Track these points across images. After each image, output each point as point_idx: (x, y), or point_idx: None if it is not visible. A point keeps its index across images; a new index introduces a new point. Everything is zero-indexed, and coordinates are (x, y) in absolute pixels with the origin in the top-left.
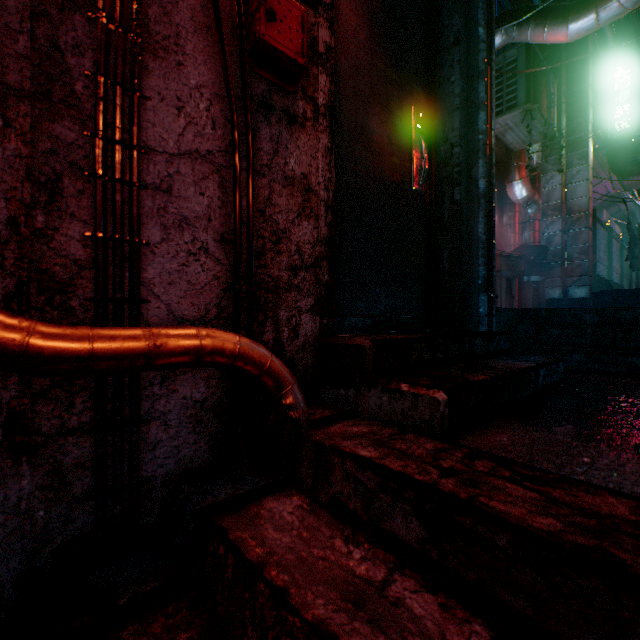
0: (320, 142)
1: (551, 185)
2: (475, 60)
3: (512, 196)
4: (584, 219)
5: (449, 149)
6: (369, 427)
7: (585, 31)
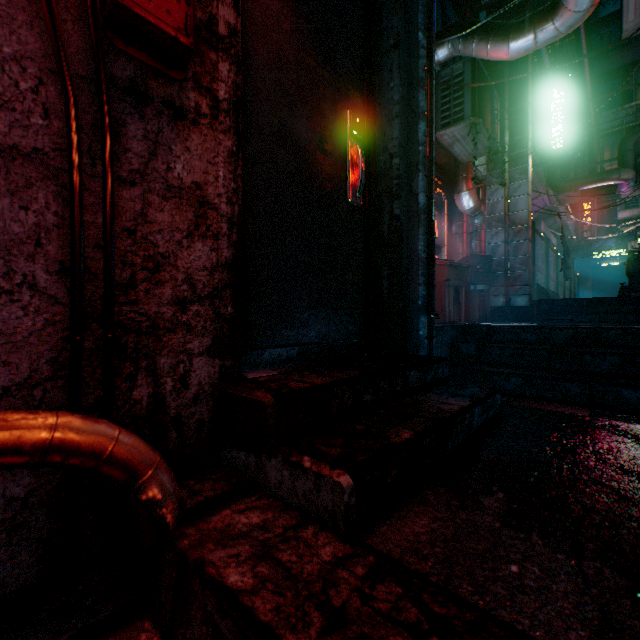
0: (221, 144)
1: (495, 197)
2: (415, 66)
3: (460, 206)
4: (524, 231)
5: (389, 159)
6: (263, 514)
7: (524, 51)
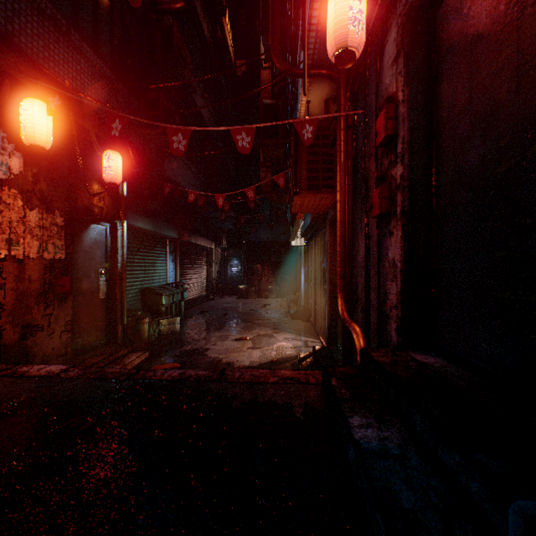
0: (398, 235)
1: None
2: None
3: None
4: None
5: None
6: None
7: None
